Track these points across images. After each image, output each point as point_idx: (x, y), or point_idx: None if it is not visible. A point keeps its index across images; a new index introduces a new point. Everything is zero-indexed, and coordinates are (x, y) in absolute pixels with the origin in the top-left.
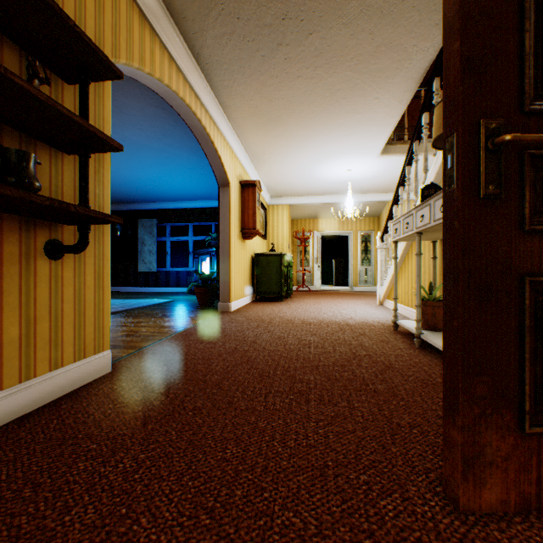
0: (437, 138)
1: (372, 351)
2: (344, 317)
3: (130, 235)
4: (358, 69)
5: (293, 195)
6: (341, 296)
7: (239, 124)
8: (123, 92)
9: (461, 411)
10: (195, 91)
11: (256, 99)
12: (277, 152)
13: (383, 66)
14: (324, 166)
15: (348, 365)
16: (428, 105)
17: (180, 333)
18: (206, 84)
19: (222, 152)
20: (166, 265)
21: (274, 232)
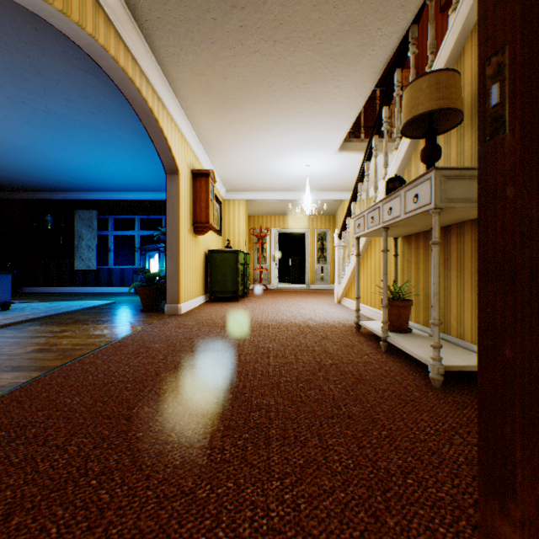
0: (405, 125)
1: (338, 359)
2: (304, 318)
3: (64, 228)
4: (320, 49)
5: (250, 190)
6: (299, 294)
7: (189, 103)
8: (39, 47)
9: (520, 496)
10: (132, 53)
11: (208, 74)
12: (233, 140)
13: (346, 49)
14: (282, 160)
15: (314, 379)
16: (388, 98)
17: (111, 345)
18: (147, 47)
19: (169, 133)
20: (109, 263)
21: (230, 228)
